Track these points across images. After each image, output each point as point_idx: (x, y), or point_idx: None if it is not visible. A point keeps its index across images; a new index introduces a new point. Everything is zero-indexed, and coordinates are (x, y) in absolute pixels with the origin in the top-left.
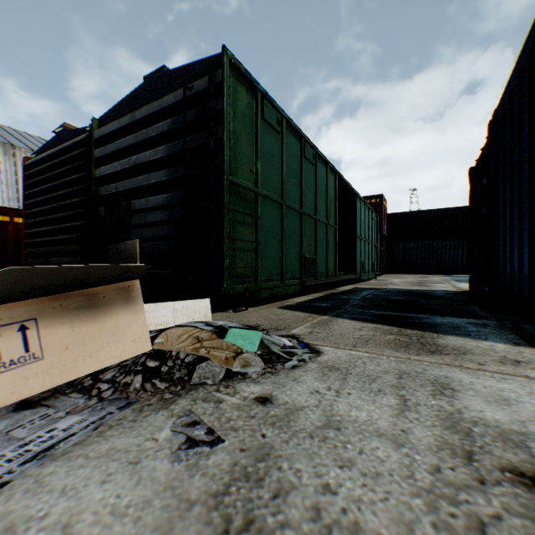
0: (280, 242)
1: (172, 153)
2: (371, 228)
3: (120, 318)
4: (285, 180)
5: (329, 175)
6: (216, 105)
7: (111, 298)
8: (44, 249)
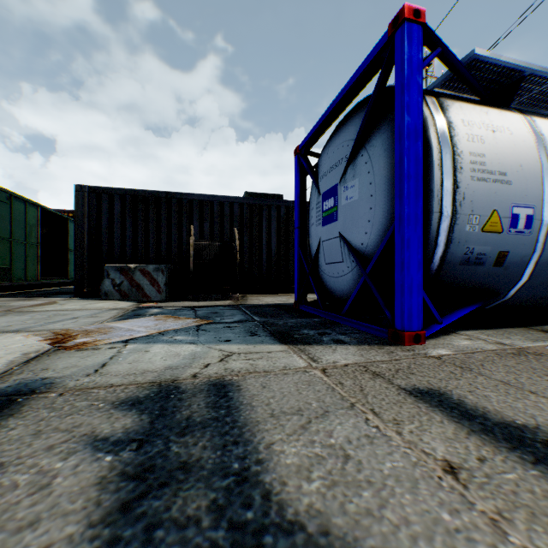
0: None
1: None
2: None
3: None
4: None
5: (31, 208)
6: None
7: None
8: None
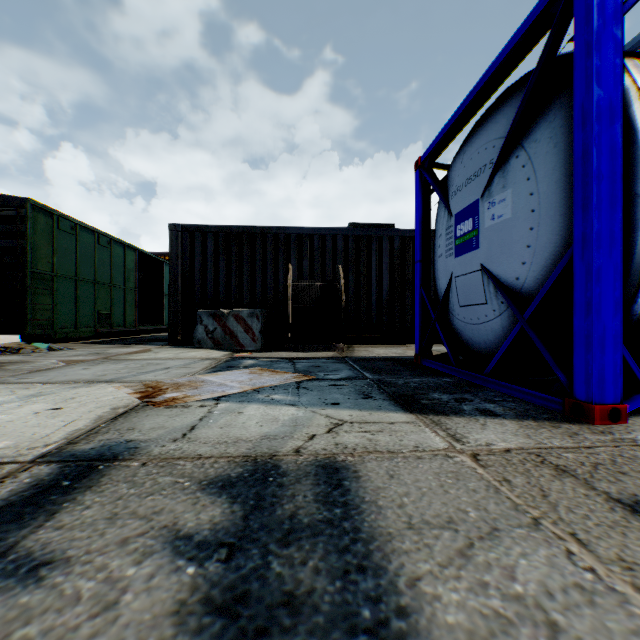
0: (75, 303)
1: None
2: None
3: None
4: (80, 264)
5: (129, 252)
6: (23, 228)
7: None
8: None
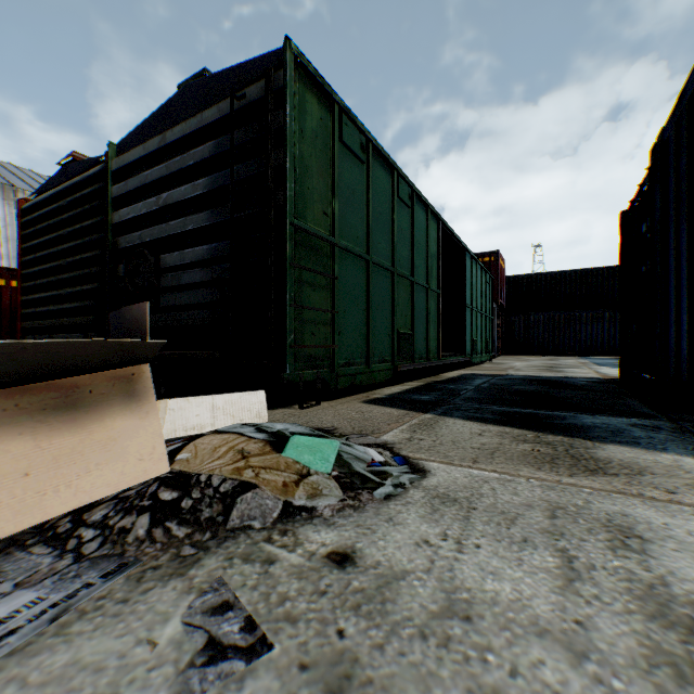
0: (365, 311)
1: (216, 188)
2: (485, 295)
3: (118, 425)
4: (371, 228)
5: (431, 222)
6: (276, 120)
7: (103, 392)
8: (47, 322)
